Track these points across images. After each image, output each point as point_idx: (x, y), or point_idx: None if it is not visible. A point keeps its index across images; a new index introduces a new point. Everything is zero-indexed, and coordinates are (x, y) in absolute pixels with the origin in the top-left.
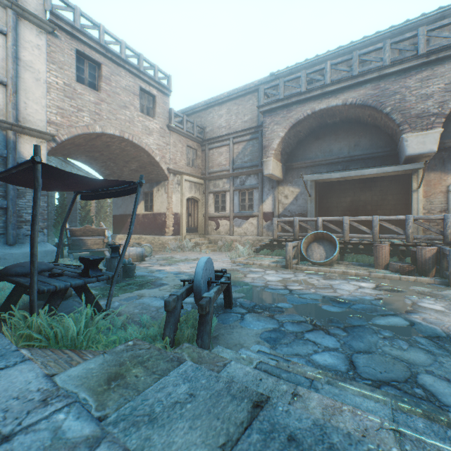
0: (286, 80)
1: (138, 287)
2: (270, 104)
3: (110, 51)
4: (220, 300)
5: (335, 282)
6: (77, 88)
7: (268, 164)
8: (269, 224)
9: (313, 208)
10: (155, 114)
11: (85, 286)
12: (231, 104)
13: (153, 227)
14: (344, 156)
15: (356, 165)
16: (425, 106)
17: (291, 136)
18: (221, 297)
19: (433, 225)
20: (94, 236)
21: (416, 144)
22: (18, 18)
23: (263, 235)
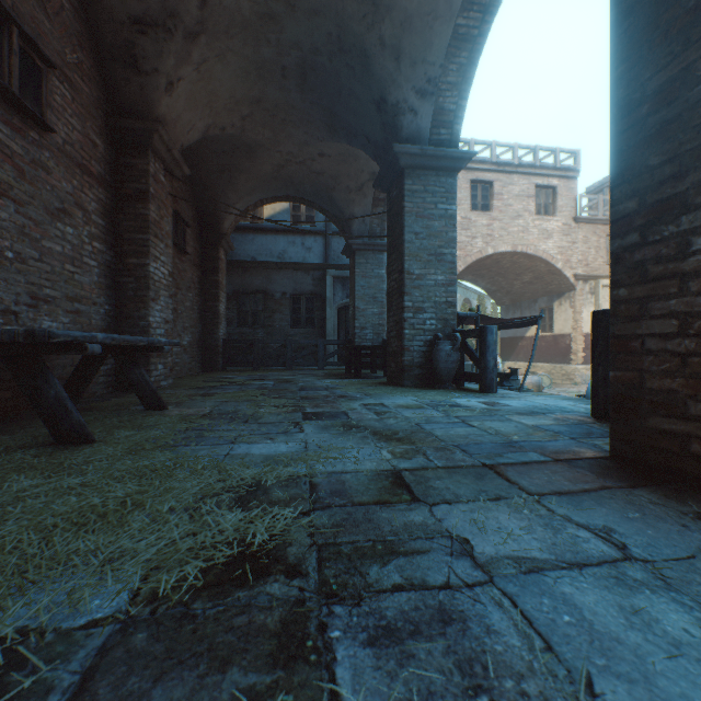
0: None
1: None
2: None
3: (502, 164)
4: None
5: None
6: (471, 217)
7: None
8: None
9: None
10: (554, 210)
11: None
12: None
13: (553, 353)
14: None
15: None
16: None
17: None
18: None
19: None
20: None
21: None
22: None
23: None
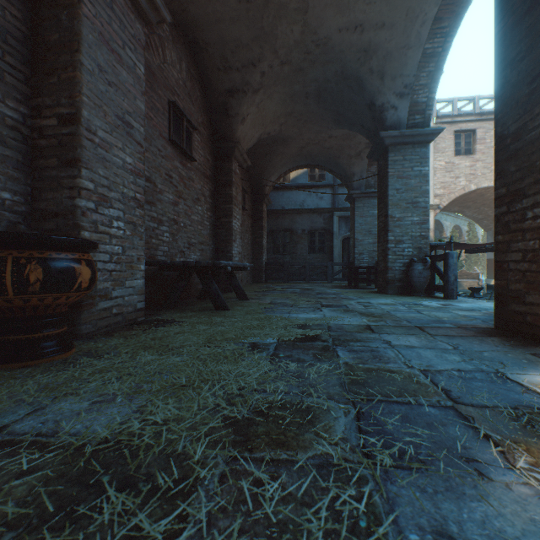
0: None
1: None
2: None
3: (484, 114)
4: None
5: None
6: (454, 161)
7: None
8: None
9: None
10: None
11: None
12: None
13: None
14: None
15: None
16: None
17: None
18: None
19: None
20: (468, 279)
21: None
22: None
23: None
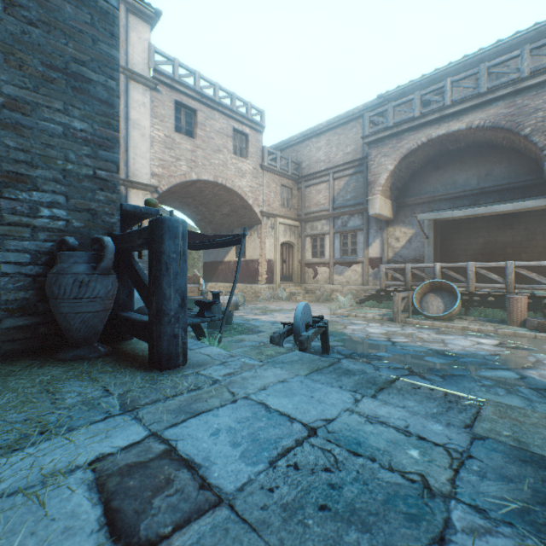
0: (395, 105)
1: (237, 333)
2: (377, 134)
3: (205, 96)
4: (317, 347)
5: (449, 337)
6: (175, 138)
7: (374, 203)
8: (376, 271)
9: (431, 252)
10: (248, 154)
11: (200, 325)
12: (331, 134)
13: (245, 275)
14: (472, 189)
15: (487, 199)
16: None
17: (402, 168)
18: (318, 344)
19: None
20: (190, 284)
21: None
22: (128, 81)
23: (368, 284)
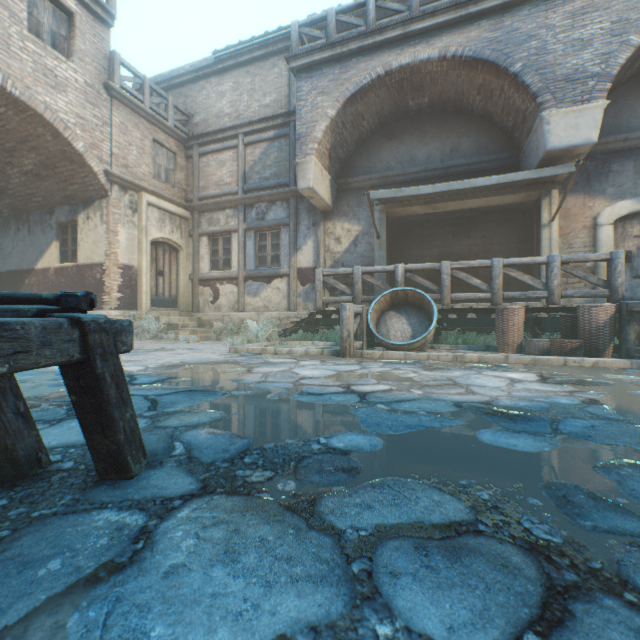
0: (339, 10)
1: None
2: (311, 54)
3: None
4: None
5: (454, 373)
6: None
7: (307, 169)
8: (309, 289)
9: (383, 258)
10: (73, 51)
11: None
12: (241, 74)
13: None
14: (436, 167)
15: None
16: (580, 60)
17: (347, 122)
18: None
19: (572, 282)
20: None
21: (565, 128)
22: None
23: (298, 308)
